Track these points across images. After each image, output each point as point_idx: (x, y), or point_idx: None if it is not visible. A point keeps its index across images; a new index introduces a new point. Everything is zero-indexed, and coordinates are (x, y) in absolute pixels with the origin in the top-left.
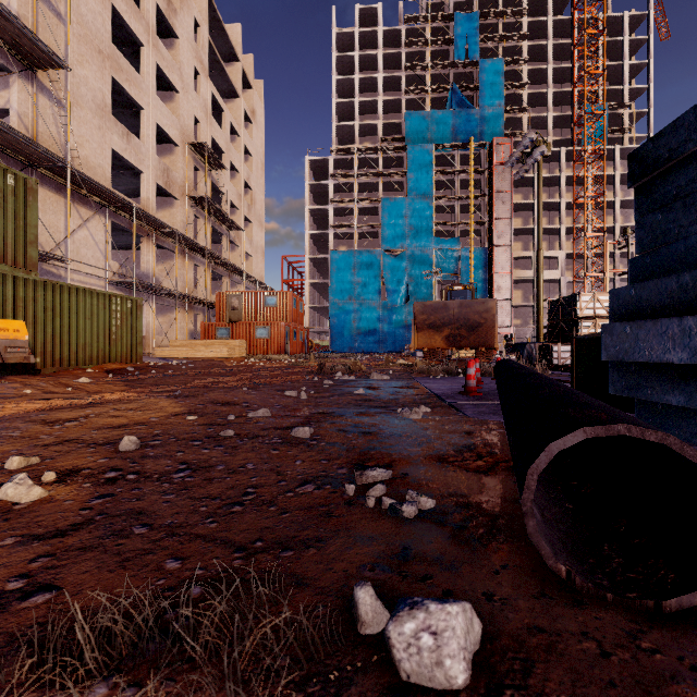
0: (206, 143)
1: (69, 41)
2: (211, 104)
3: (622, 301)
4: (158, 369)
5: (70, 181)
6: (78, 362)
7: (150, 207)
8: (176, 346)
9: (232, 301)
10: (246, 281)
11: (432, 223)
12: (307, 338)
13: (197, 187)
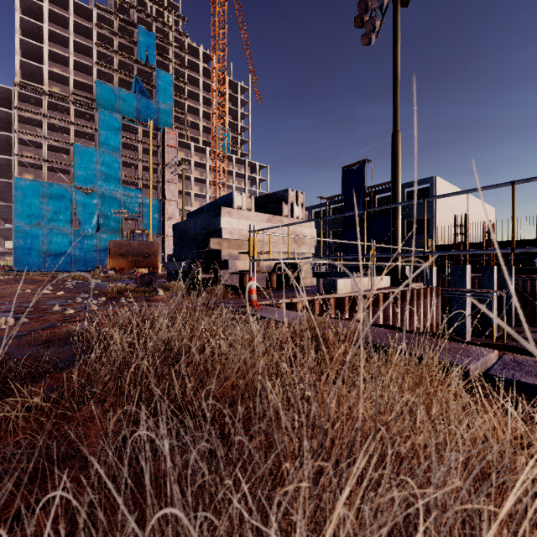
0: None
1: None
2: None
3: (169, 257)
4: None
5: None
6: None
7: None
8: None
9: None
10: None
11: (120, 174)
12: None
13: None
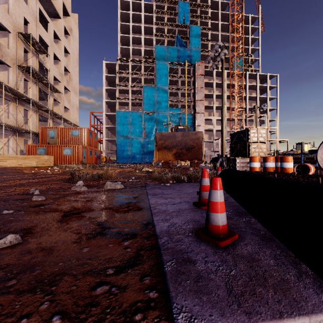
0: (31, 34)
1: None
2: (40, 16)
3: None
4: None
5: None
6: None
7: None
8: (1, 159)
9: (50, 132)
10: (66, 123)
11: (168, 100)
12: (100, 155)
13: (27, 62)
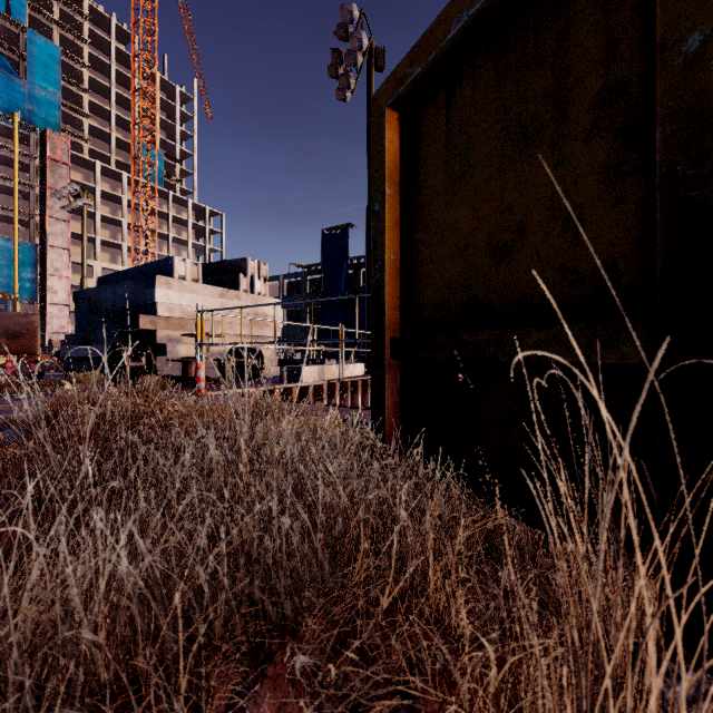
0: None
1: None
2: None
3: (68, 339)
4: None
5: None
6: None
7: None
8: None
9: None
10: None
11: None
12: None
13: None
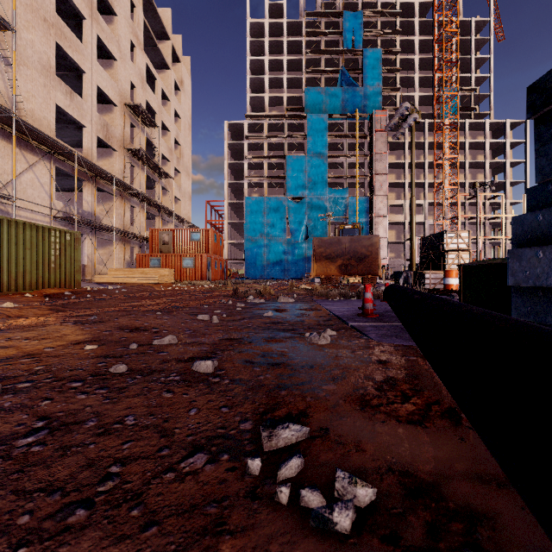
0: (140, 104)
1: (14, 7)
2: (146, 73)
3: (527, 227)
4: (93, 294)
5: (16, 129)
6: (18, 287)
7: (91, 156)
8: (114, 274)
9: (163, 236)
10: (176, 220)
11: (326, 177)
12: (226, 267)
13: (133, 141)
